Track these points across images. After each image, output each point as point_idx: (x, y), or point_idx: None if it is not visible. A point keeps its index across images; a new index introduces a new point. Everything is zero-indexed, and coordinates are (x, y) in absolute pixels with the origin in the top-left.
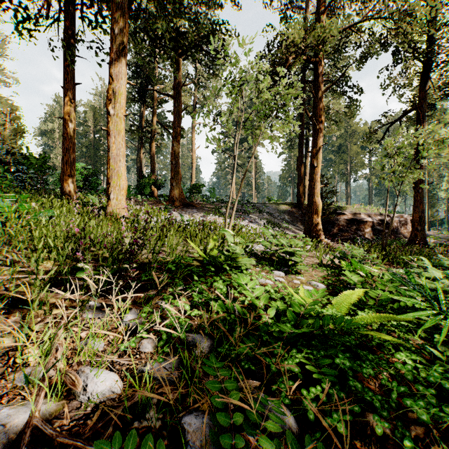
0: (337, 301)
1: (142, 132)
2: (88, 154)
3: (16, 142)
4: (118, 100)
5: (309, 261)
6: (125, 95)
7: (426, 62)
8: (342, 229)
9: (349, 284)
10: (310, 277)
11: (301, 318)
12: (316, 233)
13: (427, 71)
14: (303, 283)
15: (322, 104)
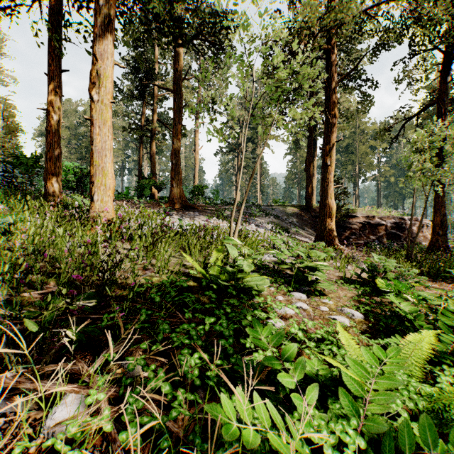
0: (402, 354)
1: (141, 130)
2: (87, 155)
3: (10, 142)
4: (104, 84)
5: (329, 274)
6: (112, 78)
7: (449, 51)
8: (354, 233)
9: (393, 312)
10: (338, 299)
11: (362, 403)
12: (330, 239)
13: (450, 61)
14: (332, 309)
15: (336, 97)
